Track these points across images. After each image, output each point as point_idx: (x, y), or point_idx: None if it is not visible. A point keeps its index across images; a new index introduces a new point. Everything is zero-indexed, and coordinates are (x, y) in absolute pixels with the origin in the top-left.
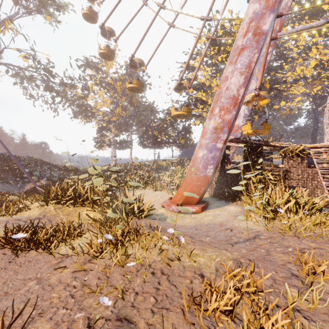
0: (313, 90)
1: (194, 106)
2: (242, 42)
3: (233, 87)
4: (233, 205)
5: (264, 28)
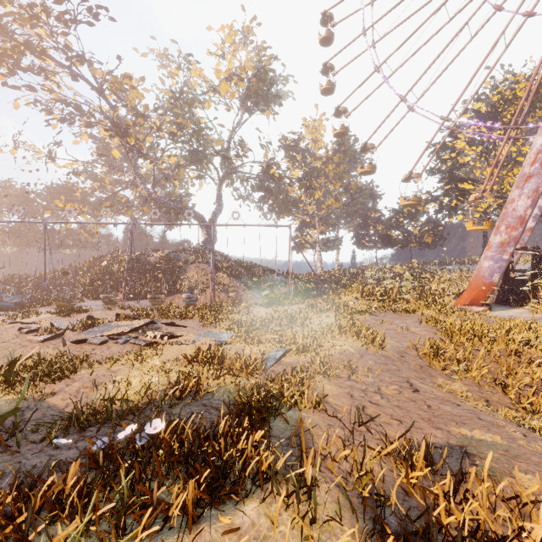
0: None
1: (457, 200)
2: (529, 171)
3: (520, 209)
4: (519, 309)
5: None
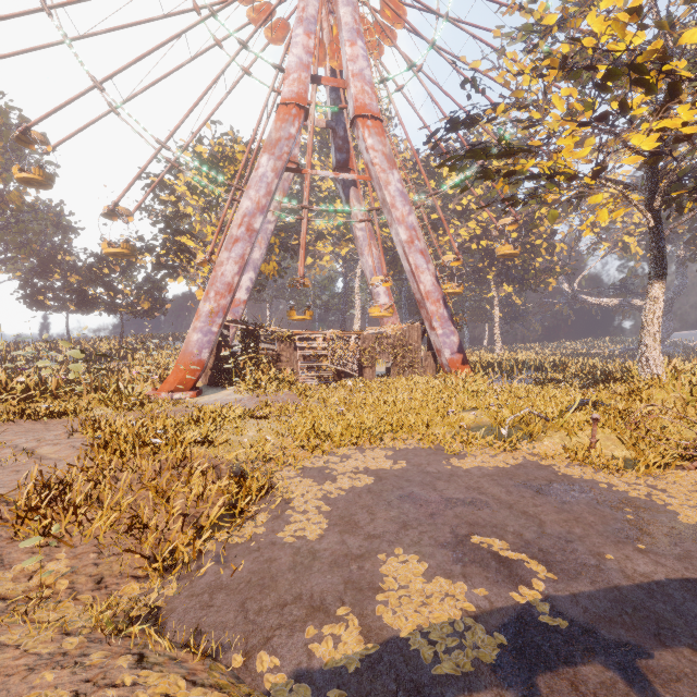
0: (343, 251)
1: (176, 256)
2: (237, 233)
3: (229, 274)
4: (229, 390)
5: (256, 226)
